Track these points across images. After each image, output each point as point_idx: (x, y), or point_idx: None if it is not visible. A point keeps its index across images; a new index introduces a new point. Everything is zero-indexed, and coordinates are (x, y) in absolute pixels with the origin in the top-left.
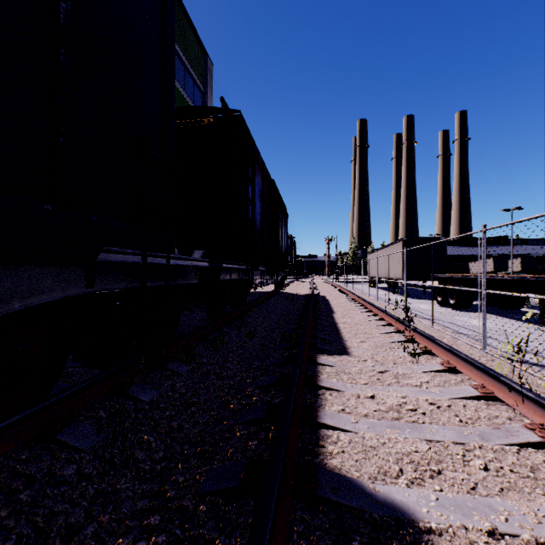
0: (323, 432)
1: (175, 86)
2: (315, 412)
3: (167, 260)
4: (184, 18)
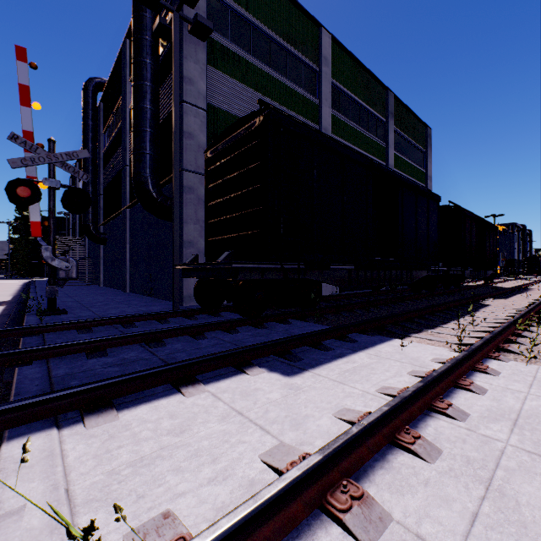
0: (480, 302)
1: (410, 163)
2: (479, 300)
3: (438, 268)
4: (414, 118)
